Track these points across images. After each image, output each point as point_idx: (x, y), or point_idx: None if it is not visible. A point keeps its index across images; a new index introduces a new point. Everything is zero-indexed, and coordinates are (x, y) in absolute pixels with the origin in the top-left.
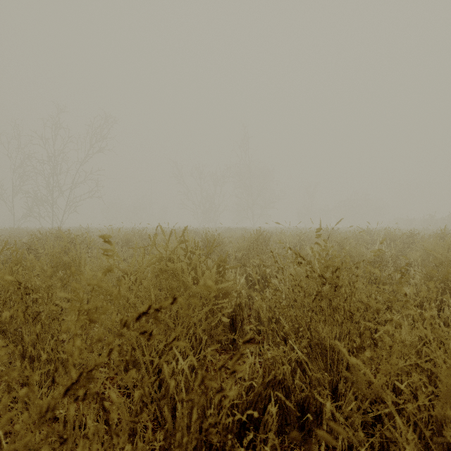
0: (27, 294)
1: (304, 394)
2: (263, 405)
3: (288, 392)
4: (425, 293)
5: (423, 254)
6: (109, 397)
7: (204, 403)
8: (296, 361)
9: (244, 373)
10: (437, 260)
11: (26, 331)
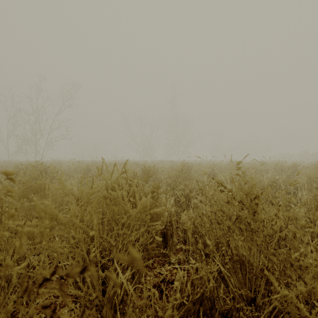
0: None
1: (228, 306)
2: None
3: (213, 303)
4: None
5: (306, 180)
6: (63, 300)
7: None
8: (216, 270)
9: (178, 316)
10: None
11: None
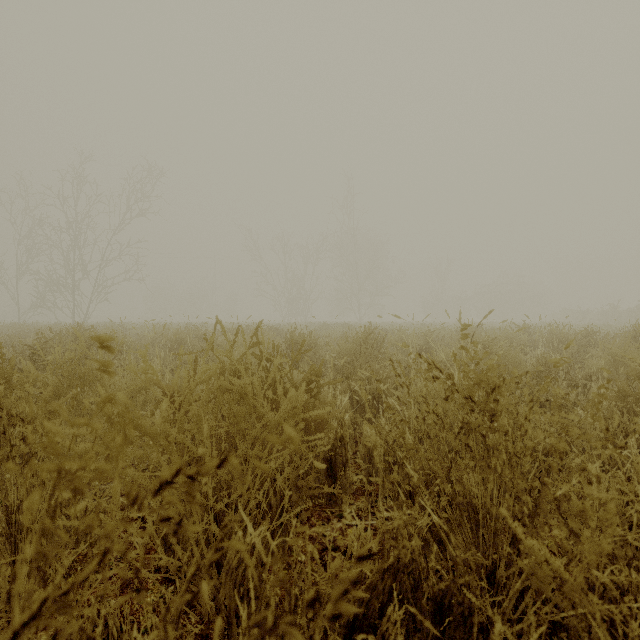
0: (14, 425)
1: (444, 584)
2: (380, 604)
3: (418, 581)
4: (639, 427)
5: (608, 361)
6: (142, 582)
7: (286, 607)
8: (428, 527)
9: (351, 571)
10: (634, 371)
11: (11, 483)
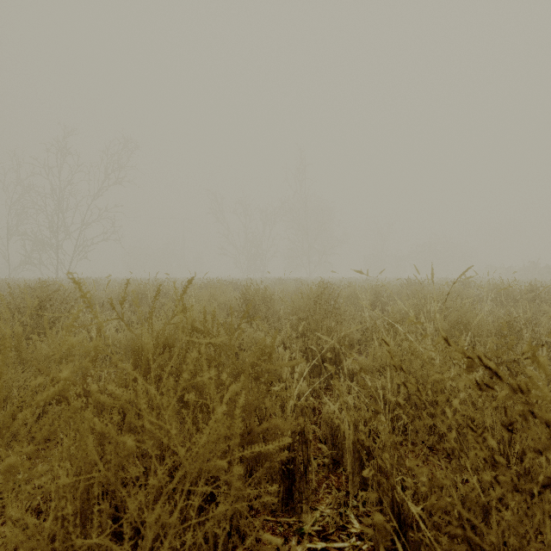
0: None
1: None
2: None
3: None
4: None
5: None
6: None
7: None
8: None
9: None
10: None
11: None
